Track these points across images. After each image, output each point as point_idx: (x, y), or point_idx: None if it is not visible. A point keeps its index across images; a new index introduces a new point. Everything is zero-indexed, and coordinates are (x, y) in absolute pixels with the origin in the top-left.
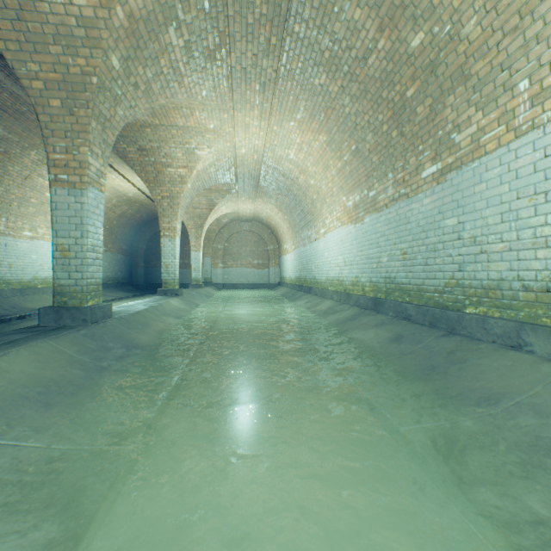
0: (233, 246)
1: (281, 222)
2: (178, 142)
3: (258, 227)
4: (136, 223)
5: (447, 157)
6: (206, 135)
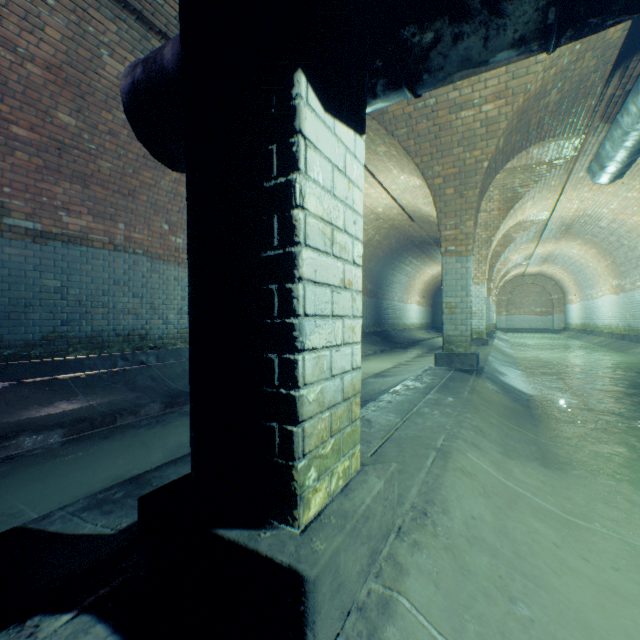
0: (515, 297)
1: (565, 279)
2: None
3: (541, 280)
4: (438, 285)
5: None
6: (517, 250)
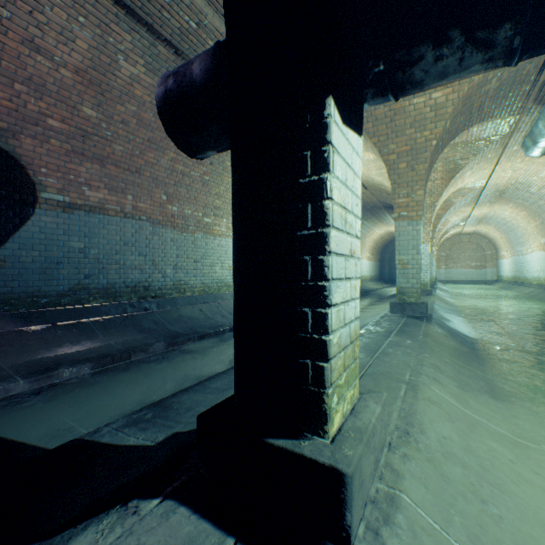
0: (453, 253)
1: (498, 237)
2: None
3: (475, 238)
4: (385, 243)
5: None
6: (455, 213)
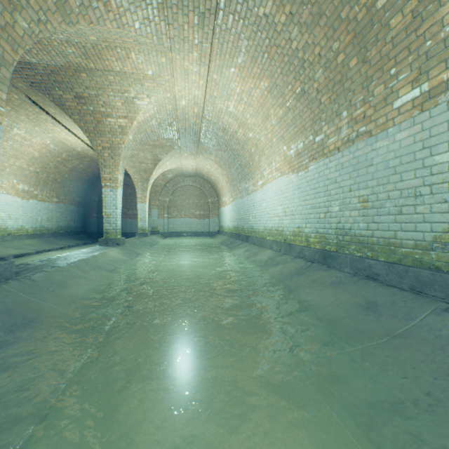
0: (178, 199)
1: (220, 177)
2: (116, 90)
3: (200, 182)
4: (88, 177)
5: (440, 72)
6: (144, 83)
